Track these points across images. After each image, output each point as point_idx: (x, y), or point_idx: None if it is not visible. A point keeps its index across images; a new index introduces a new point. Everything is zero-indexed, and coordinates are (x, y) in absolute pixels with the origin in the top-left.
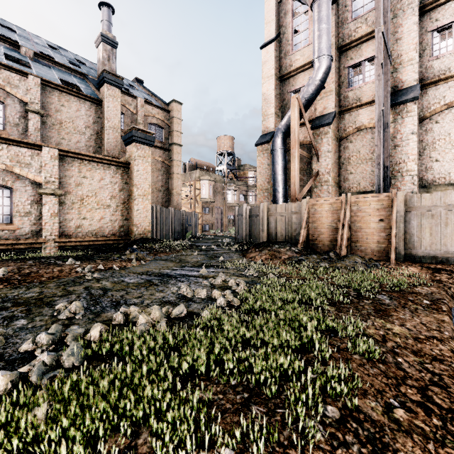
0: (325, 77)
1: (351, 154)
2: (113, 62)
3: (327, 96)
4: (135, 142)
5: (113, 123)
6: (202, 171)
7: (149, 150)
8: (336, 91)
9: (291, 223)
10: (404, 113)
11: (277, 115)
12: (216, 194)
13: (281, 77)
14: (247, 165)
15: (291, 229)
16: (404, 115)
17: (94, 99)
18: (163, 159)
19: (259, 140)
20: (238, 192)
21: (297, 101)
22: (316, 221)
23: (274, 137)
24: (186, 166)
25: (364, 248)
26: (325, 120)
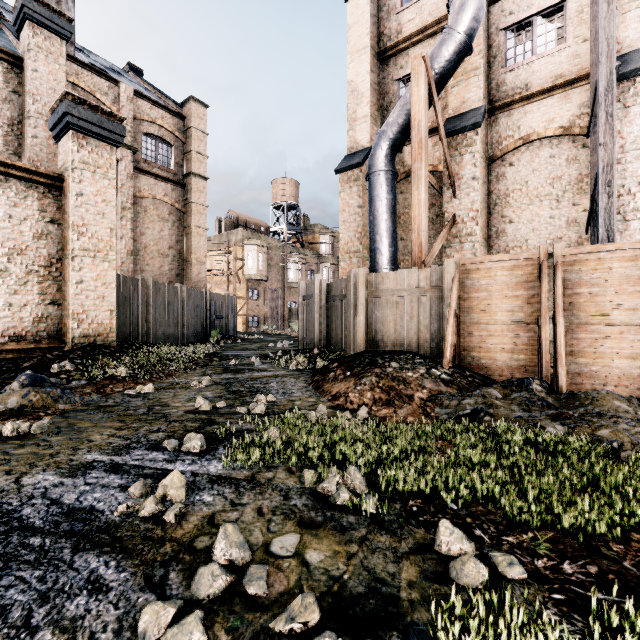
0: (475, 29)
1: (511, 188)
2: (67, 9)
3: (469, 79)
4: (71, 128)
5: (48, 107)
6: (247, 231)
7: (111, 154)
8: (485, 70)
9: (419, 312)
10: (630, 98)
11: (374, 119)
12: (270, 267)
13: (382, 53)
14: (318, 226)
15: (419, 325)
16: (630, 101)
17: (1, 51)
18: (172, 201)
19: (342, 162)
20: (305, 266)
21: (424, 64)
22: (475, 308)
23: (374, 148)
24: (221, 222)
25: (598, 369)
26: (468, 119)
